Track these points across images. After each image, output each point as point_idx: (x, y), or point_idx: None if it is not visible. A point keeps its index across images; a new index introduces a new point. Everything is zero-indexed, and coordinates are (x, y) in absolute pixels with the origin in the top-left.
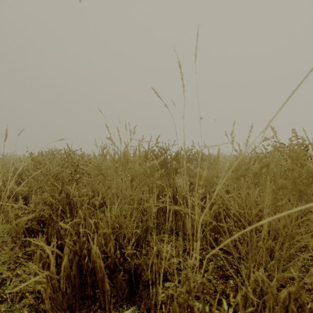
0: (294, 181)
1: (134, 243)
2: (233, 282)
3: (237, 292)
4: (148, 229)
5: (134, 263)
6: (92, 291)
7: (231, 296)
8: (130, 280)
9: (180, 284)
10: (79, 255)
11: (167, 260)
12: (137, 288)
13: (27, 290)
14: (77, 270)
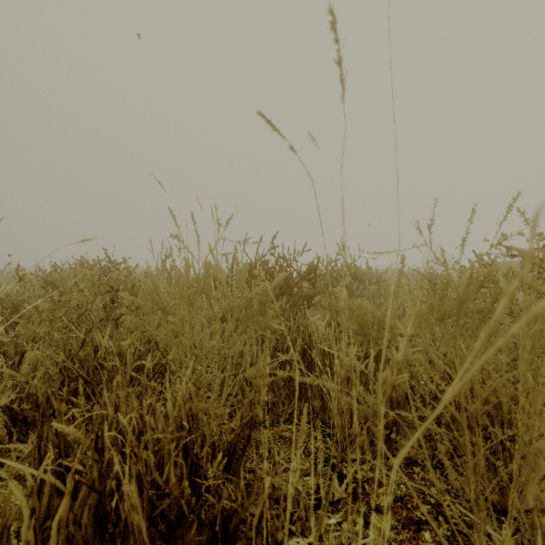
0: None
1: (224, 452)
2: (430, 537)
3: None
4: (254, 423)
5: (221, 506)
6: None
7: None
8: (214, 543)
9: (320, 543)
10: (101, 491)
11: None
12: None
13: None
14: (95, 525)
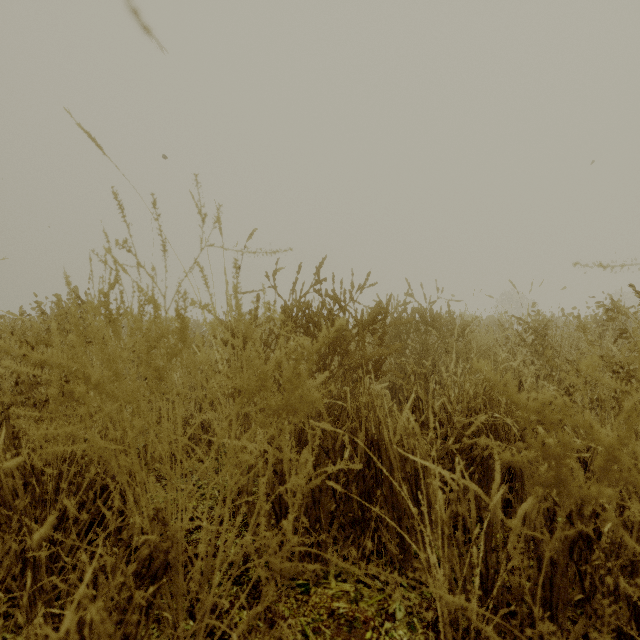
0: None
1: None
2: None
3: None
4: None
5: None
6: None
7: None
8: None
9: None
10: None
11: None
12: None
13: None
14: None
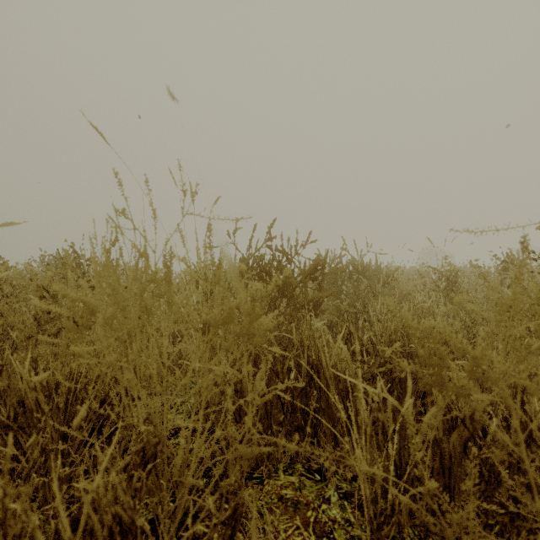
0: None
1: None
2: None
3: None
4: (237, 518)
5: None
6: None
7: None
8: None
9: None
10: None
11: None
12: None
13: None
14: None
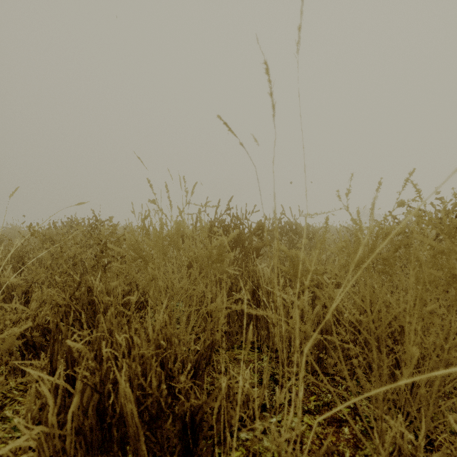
0: (452, 272)
1: (191, 367)
2: (348, 431)
3: (357, 449)
4: (214, 345)
5: (190, 404)
6: (121, 452)
7: (347, 455)
8: (184, 432)
9: (264, 435)
10: (101, 392)
11: (243, 395)
12: (195, 446)
13: (17, 447)
14: (97, 417)
